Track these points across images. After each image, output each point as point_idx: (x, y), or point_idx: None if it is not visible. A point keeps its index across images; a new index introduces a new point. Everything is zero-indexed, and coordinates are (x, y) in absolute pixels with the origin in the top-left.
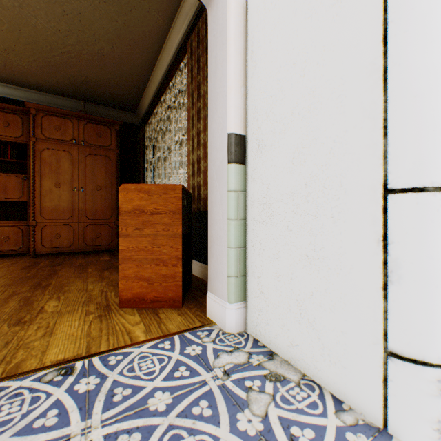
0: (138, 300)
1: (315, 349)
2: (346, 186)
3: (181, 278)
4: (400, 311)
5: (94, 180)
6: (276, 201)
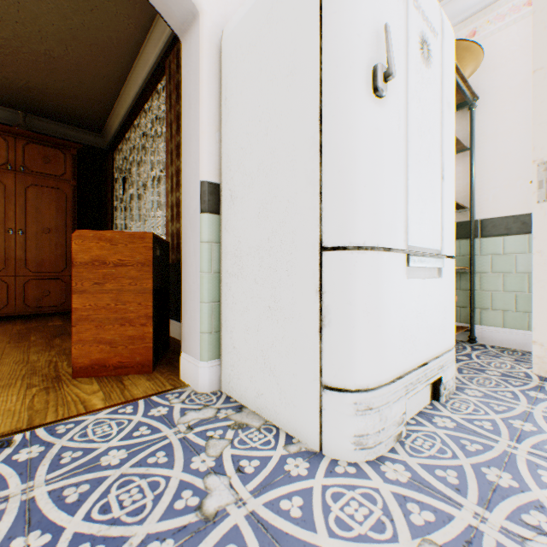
0: (98, 367)
1: (275, 395)
2: (297, 242)
3: (152, 339)
4: (330, 350)
5: (39, 219)
6: (246, 254)
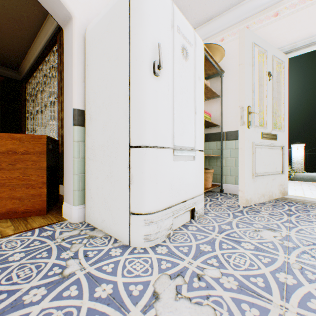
0: (12, 213)
1: (110, 220)
2: (119, 143)
3: (46, 196)
4: (133, 195)
5: None
6: (97, 148)
